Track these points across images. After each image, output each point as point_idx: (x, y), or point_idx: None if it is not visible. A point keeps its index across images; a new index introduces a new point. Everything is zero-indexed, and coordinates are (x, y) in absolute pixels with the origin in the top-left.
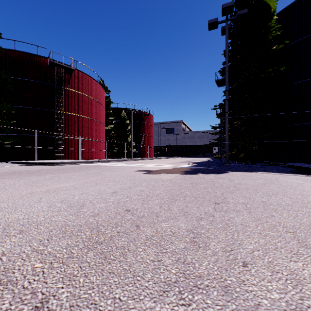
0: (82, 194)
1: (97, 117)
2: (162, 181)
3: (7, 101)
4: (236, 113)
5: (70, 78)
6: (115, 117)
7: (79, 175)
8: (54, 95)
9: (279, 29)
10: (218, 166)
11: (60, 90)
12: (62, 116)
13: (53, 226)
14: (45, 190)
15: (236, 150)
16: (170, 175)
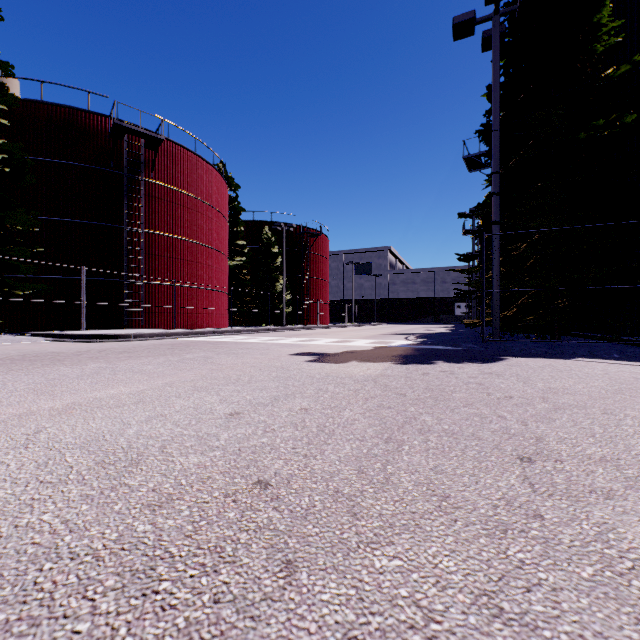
0: (151, 419)
1: (213, 240)
2: (354, 381)
3: (26, 207)
4: (517, 224)
5: (156, 159)
6: (249, 241)
7: (162, 364)
8: (123, 193)
9: (614, 35)
10: (478, 344)
11: (134, 184)
12: (139, 238)
13: (4, 558)
14: (62, 407)
15: (516, 309)
16: (372, 366)
